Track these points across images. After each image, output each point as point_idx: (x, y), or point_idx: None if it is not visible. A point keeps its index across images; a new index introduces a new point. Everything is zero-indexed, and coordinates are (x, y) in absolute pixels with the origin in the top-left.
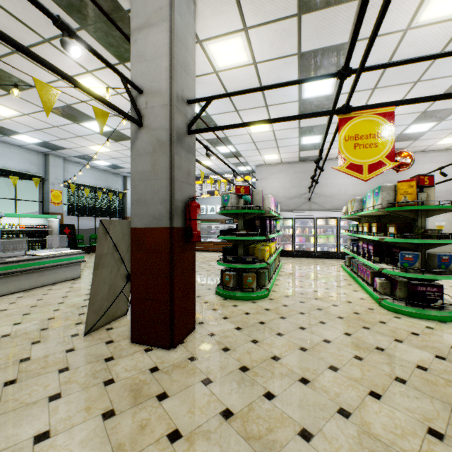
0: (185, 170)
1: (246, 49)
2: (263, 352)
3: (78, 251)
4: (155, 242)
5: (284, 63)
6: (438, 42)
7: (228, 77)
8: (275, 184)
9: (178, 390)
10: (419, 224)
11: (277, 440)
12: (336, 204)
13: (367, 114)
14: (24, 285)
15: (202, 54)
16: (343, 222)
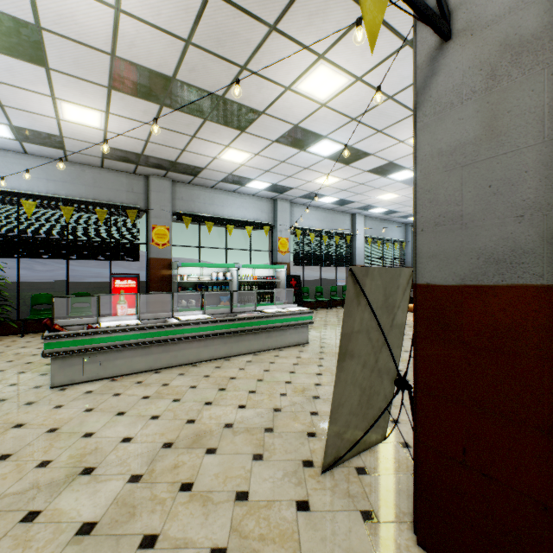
0: None
1: None
2: None
3: (304, 310)
4: (493, 325)
5: None
6: None
7: None
8: None
9: None
10: None
11: None
12: None
13: None
14: (253, 346)
15: None
16: None
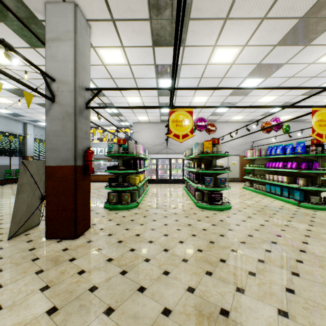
0: (84, 130)
1: (124, 57)
2: (131, 233)
3: None
4: (64, 175)
5: (147, 68)
6: (222, 72)
7: (112, 69)
8: (145, 136)
9: (82, 256)
10: (213, 163)
11: (134, 264)
12: (182, 150)
13: (181, 111)
14: None
15: (94, 53)
16: (186, 161)
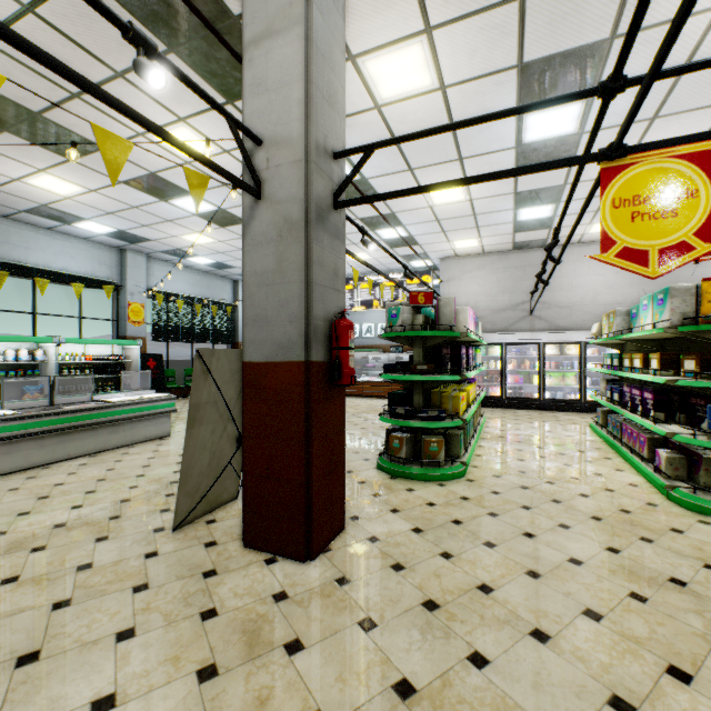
0: (329, 267)
1: (429, 65)
2: (463, 576)
3: (166, 396)
4: (281, 386)
5: (494, 84)
6: None
7: (397, 114)
8: (471, 288)
9: (319, 638)
10: None
11: None
12: (578, 320)
13: (657, 158)
14: (89, 446)
15: (355, 78)
16: (591, 351)
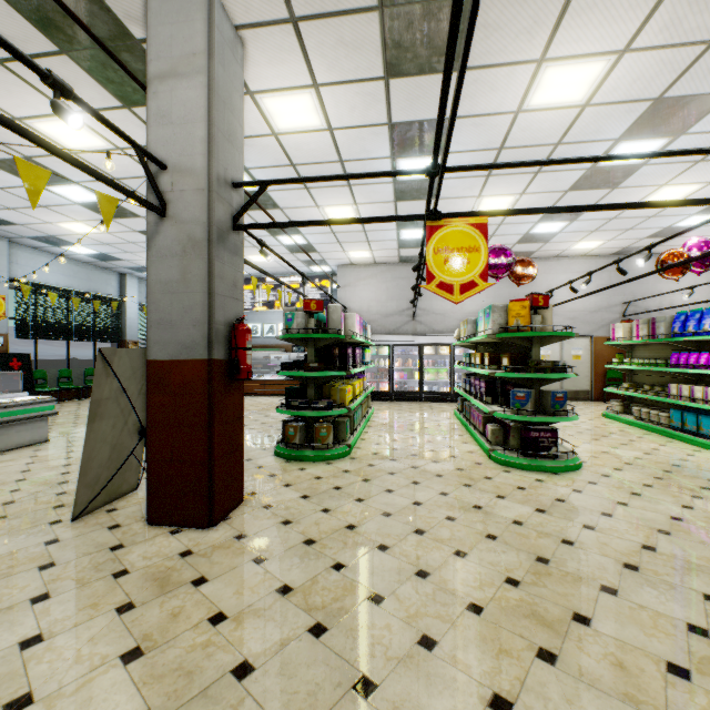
0: (229, 280)
1: (318, 111)
2: (336, 522)
3: (43, 398)
4: (185, 381)
5: (371, 134)
6: (555, 130)
7: (293, 142)
8: (365, 294)
9: (221, 573)
10: (534, 354)
11: (343, 607)
12: (450, 325)
13: (459, 224)
14: None
15: (254, 109)
16: (459, 351)
